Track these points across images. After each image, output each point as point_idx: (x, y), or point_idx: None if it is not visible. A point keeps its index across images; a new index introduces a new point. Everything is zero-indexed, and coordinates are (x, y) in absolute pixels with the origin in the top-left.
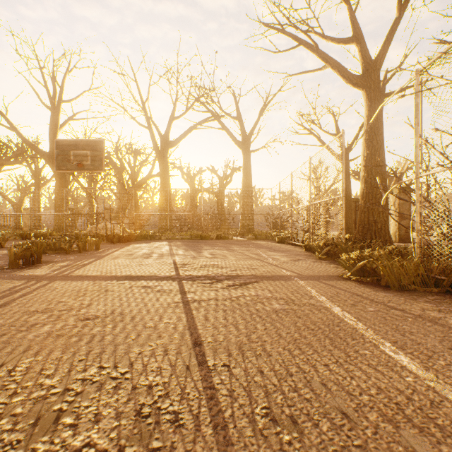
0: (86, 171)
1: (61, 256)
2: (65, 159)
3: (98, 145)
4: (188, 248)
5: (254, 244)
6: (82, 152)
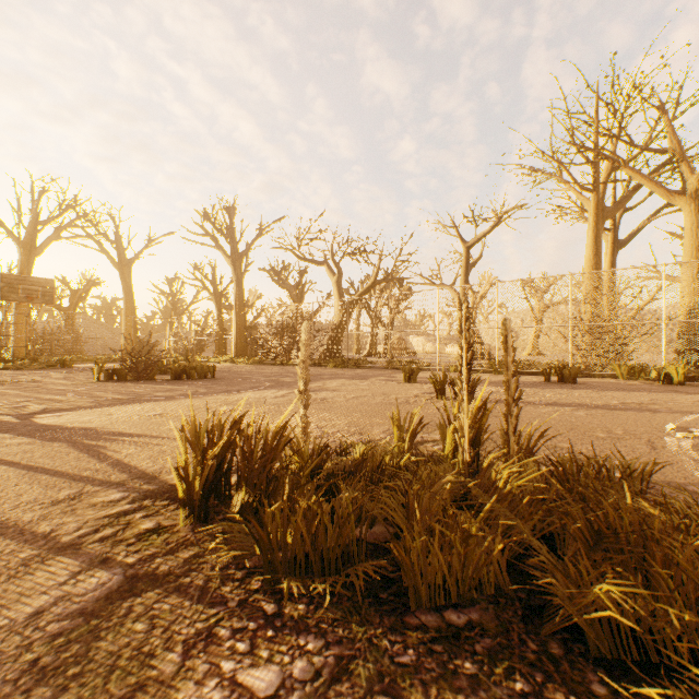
0: (37, 304)
1: (79, 368)
2: (13, 291)
3: (50, 283)
4: None
5: None
6: (34, 287)
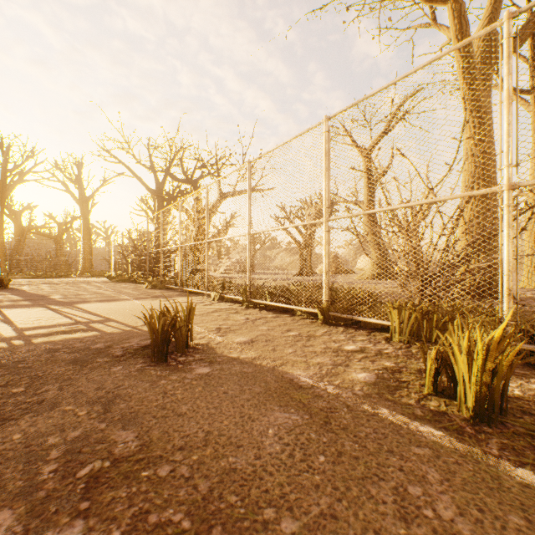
0: None
1: None
2: None
3: None
4: (40, 280)
5: (89, 278)
6: None
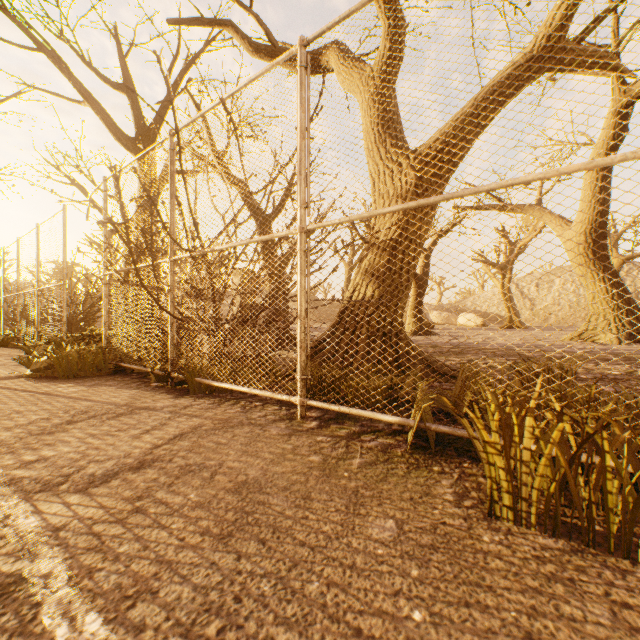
0: None
1: None
2: None
3: None
4: None
5: None
6: None
